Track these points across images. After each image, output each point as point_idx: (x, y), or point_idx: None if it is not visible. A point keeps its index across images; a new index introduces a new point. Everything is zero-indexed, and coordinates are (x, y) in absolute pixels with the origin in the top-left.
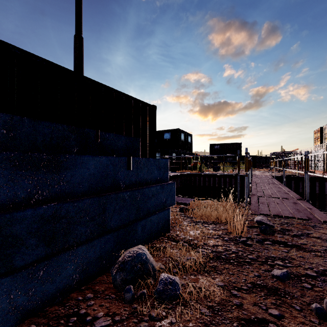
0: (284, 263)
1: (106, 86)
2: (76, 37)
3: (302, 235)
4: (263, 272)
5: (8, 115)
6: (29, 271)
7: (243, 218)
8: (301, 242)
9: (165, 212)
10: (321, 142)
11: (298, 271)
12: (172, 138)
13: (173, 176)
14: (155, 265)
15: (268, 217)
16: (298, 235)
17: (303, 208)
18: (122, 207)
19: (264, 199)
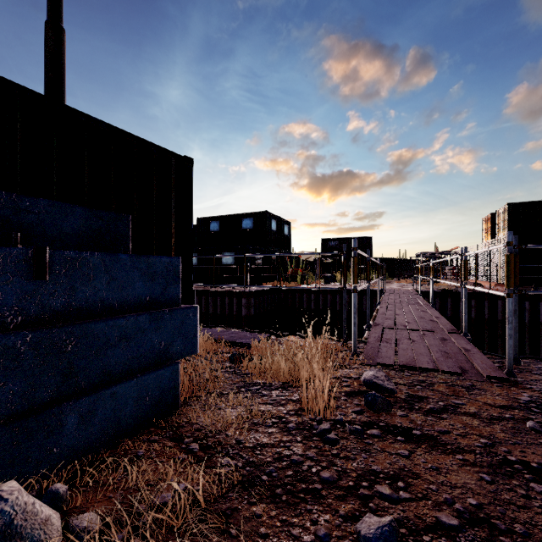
0: (395, 491)
1: (65, 106)
2: (49, 26)
3: (445, 410)
4: (340, 524)
5: None
6: None
7: (327, 381)
8: (439, 429)
9: (163, 373)
10: (492, 236)
11: (419, 514)
12: (256, 227)
13: (256, 292)
14: (48, 534)
15: (390, 371)
16: (437, 410)
17: (456, 350)
18: (5, 374)
19: (392, 333)
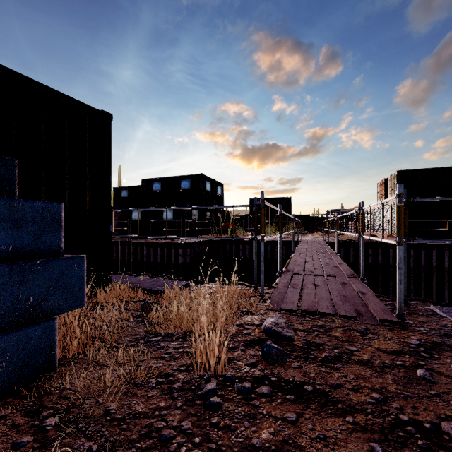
0: None
1: None
2: None
3: (340, 359)
4: None
5: None
6: None
7: (217, 335)
8: (332, 382)
9: (30, 332)
10: (385, 197)
11: None
12: (193, 187)
13: (191, 243)
14: None
15: (292, 316)
16: (331, 358)
17: (354, 293)
18: None
19: (300, 278)
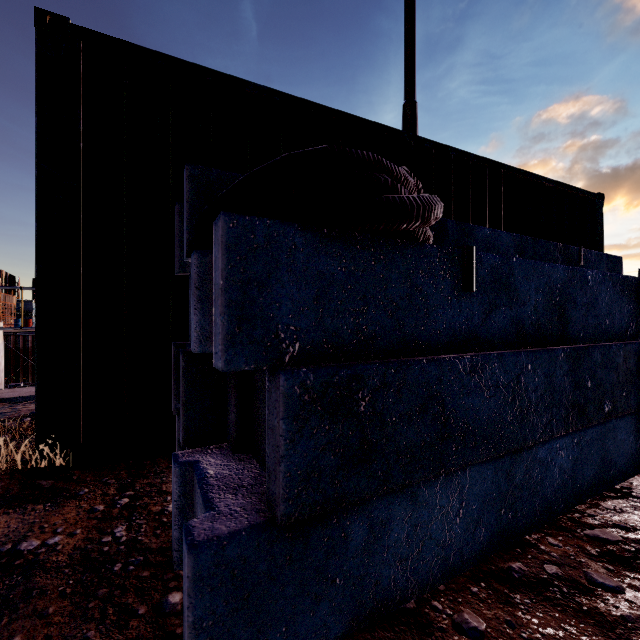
0: None
1: (535, 176)
2: (408, 106)
3: None
4: None
5: (519, 236)
6: (637, 417)
7: None
8: None
9: None
10: None
11: None
12: None
13: None
14: None
15: None
16: None
17: None
18: None
19: None
